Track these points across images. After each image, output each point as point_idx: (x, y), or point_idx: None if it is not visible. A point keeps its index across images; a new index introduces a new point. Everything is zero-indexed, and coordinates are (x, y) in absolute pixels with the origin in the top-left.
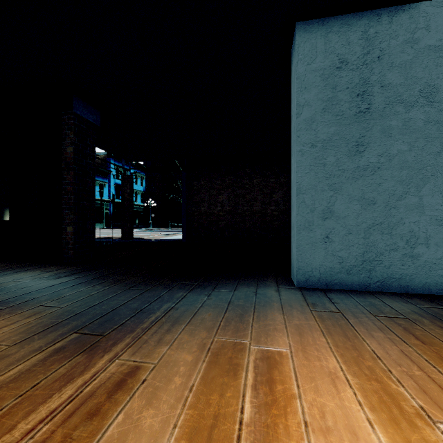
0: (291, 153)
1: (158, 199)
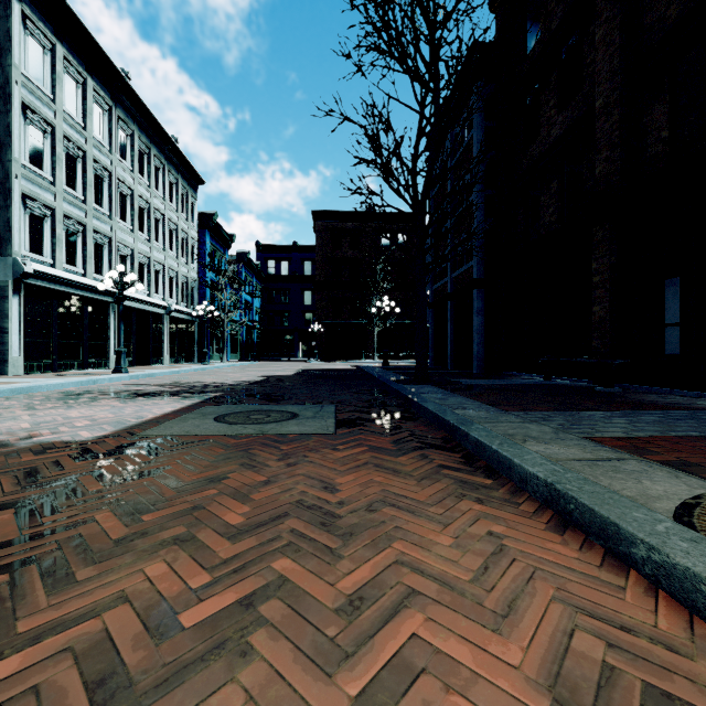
0: (666, 321)
1: (320, 322)
